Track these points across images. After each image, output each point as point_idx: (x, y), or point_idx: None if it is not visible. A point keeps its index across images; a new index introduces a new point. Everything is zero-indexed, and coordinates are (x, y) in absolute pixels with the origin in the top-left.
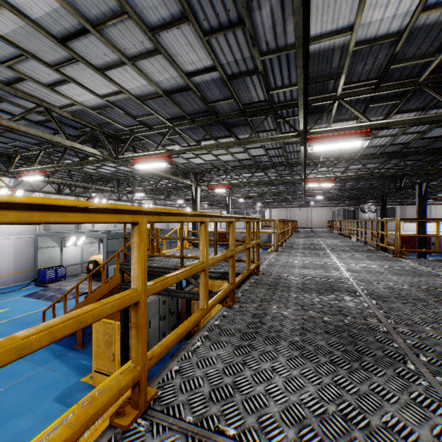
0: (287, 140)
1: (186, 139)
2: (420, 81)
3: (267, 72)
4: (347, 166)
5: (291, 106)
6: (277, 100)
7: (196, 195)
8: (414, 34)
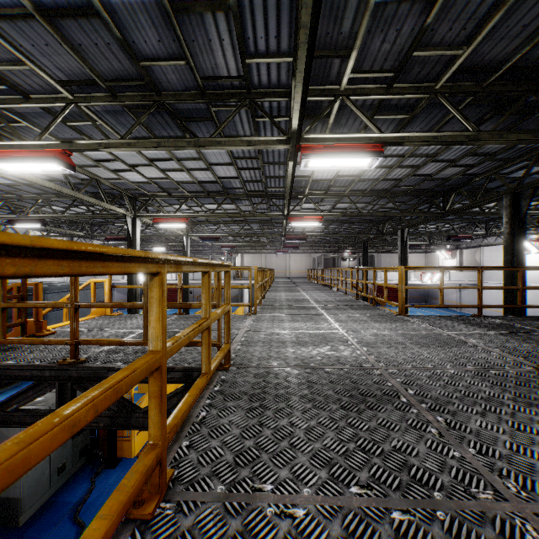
0: (272, 147)
1: (108, 132)
2: (437, 88)
3: (243, 14)
4: (334, 203)
5: (278, 96)
6: (257, 81)
7: (134, 230)
8: None
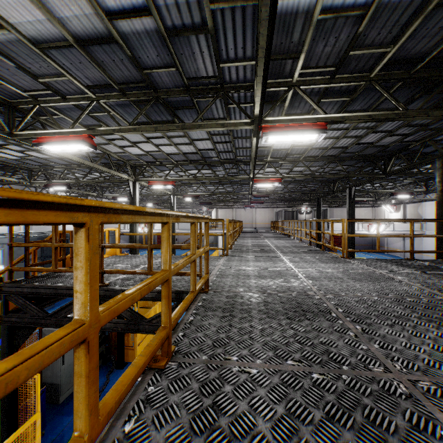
0: (239, 128)
1: (118, 119)
2: (372, 76)
3: (218, 34)
4: (291, 167)
5: (244, 88)
6: (228, 78)
7: (134, 191)
8: (380, 13)
